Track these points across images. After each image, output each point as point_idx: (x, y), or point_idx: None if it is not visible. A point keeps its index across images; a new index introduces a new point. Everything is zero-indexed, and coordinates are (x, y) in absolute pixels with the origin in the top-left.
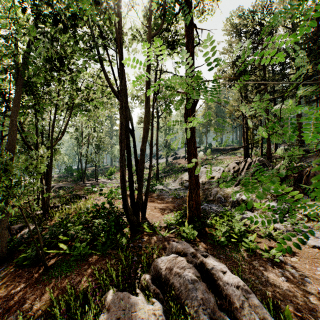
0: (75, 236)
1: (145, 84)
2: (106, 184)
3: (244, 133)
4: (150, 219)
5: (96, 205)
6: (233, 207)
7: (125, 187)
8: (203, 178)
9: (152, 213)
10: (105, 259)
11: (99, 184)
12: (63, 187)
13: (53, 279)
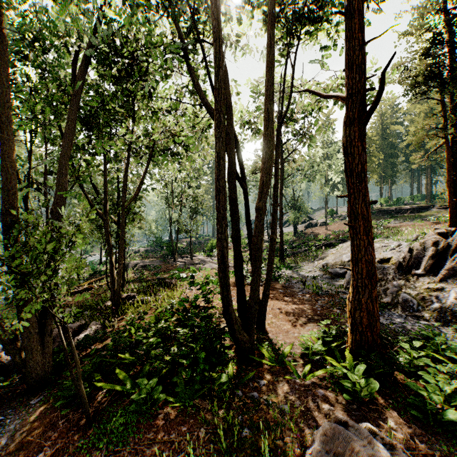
0: (145, 358)
1: (265, 85)
2: (204, 264)
3: (450, 177)
4: (273, 334)
5: (184, 301)
6: (441, 323)
7: (227, 279)
8: None
9: (276, 322)
10: (187, 422)
11: (194, 263)
12: (147, 266)
13: (95, 449)
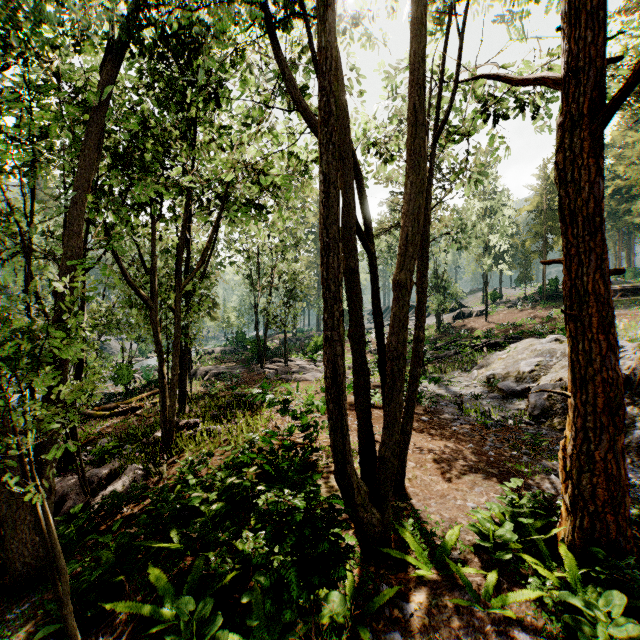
0: (199, 544)
1: (412, 60)
2: (305, 372)
3: None
4: (420, 500)
5: (271, 437)
6: None
7: (342, 416)
8: (560, 372)
9: (423, 477)
10: None
11: (290, 371)
12: (223, 374)
13: None
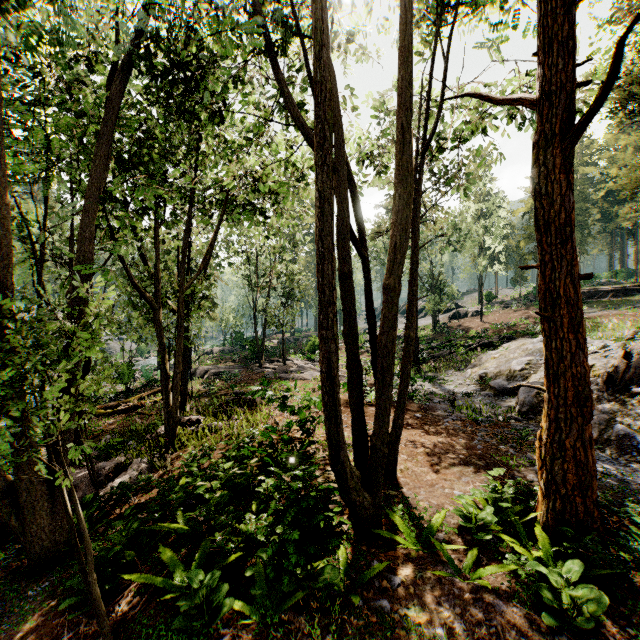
0: (205, 527)
1: (400, 83)
2: (303, 371)
3: None
4: (410, 489)
5: (271, 432)
6: None
7: (336, 407)
8: None
9: (414, 469)
10: None
11: (288, 370)
12: (222, 373)
13: None
